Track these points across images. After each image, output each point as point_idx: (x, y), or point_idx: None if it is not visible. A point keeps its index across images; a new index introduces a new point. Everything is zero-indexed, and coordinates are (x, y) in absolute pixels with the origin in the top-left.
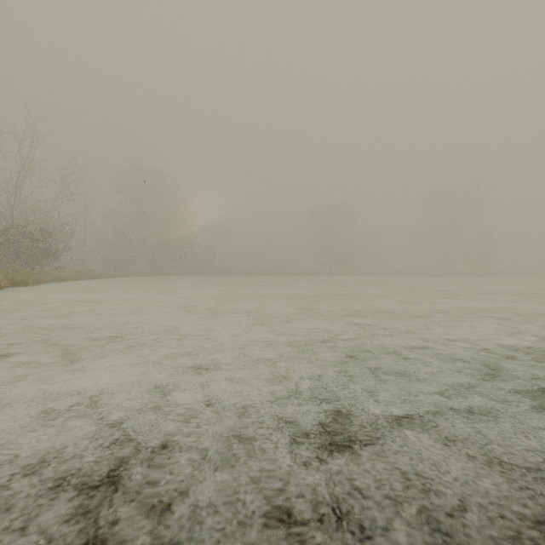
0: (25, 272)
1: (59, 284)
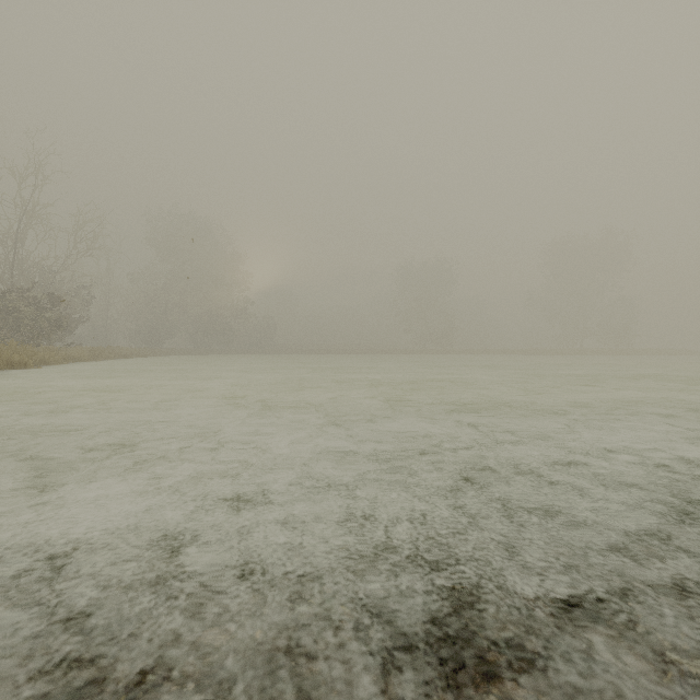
0: (25, 349)
1: (70, 366)
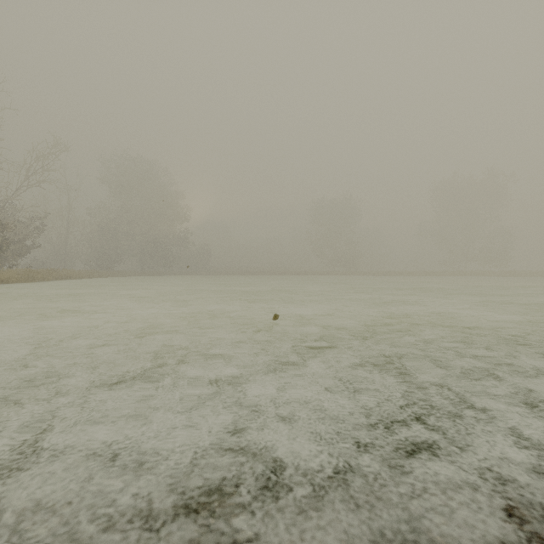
0: None
1: None
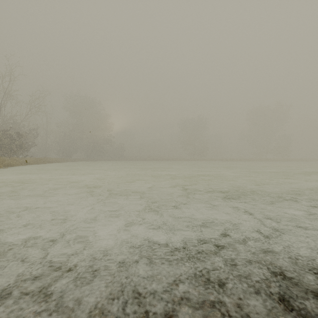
0: None
1: (23, 167)
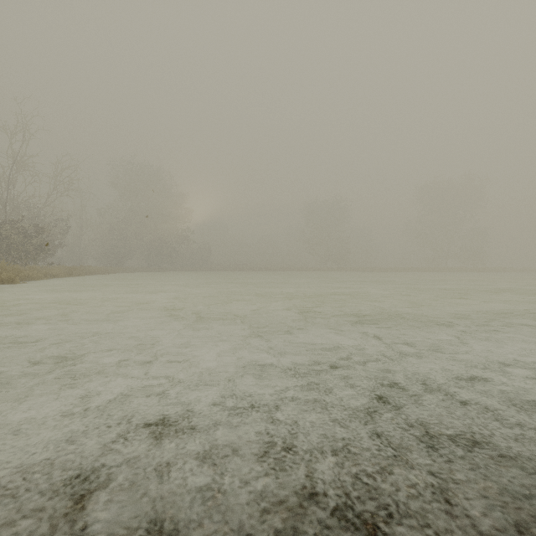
0: (12, 268)
1: (49, 281)
